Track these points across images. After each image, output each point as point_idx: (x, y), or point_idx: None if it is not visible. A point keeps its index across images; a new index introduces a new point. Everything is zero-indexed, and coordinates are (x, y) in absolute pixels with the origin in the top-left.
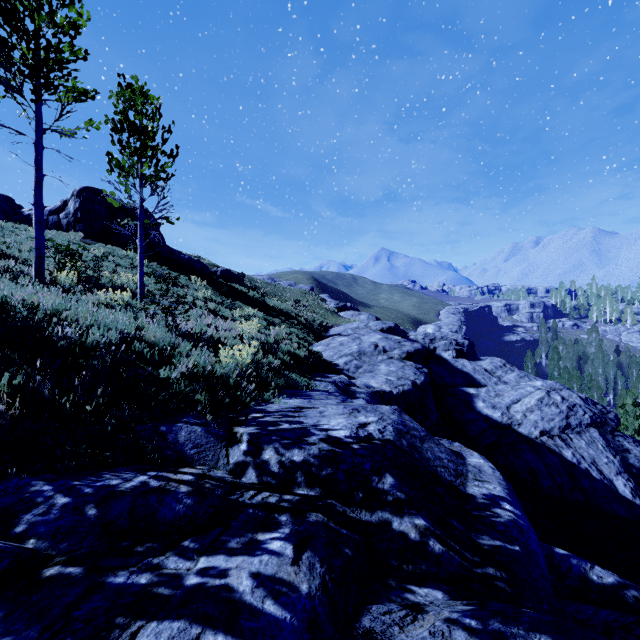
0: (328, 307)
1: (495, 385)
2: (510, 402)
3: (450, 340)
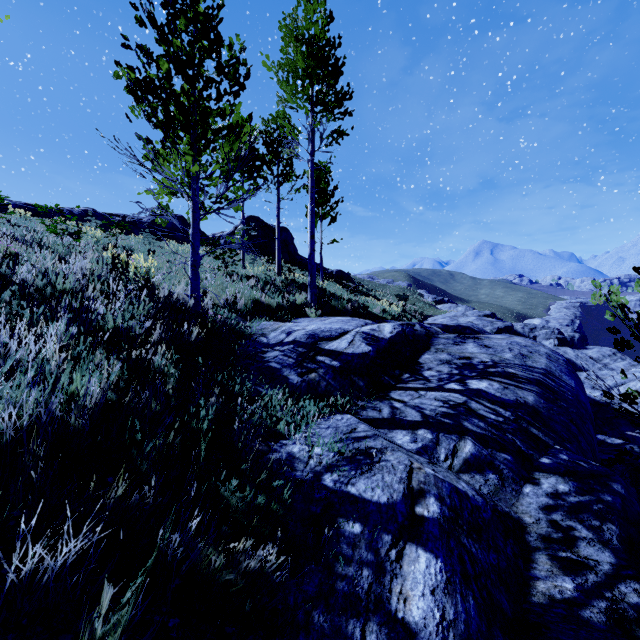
0: (426, 301)
1: (598, 370)
2: (612, 385)
3: (552, 329)
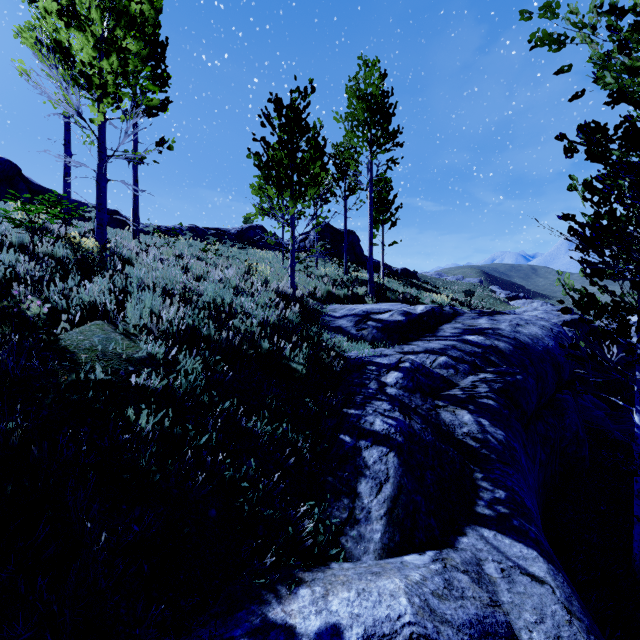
0: (497, 297)
1: None
2: None
3: None
